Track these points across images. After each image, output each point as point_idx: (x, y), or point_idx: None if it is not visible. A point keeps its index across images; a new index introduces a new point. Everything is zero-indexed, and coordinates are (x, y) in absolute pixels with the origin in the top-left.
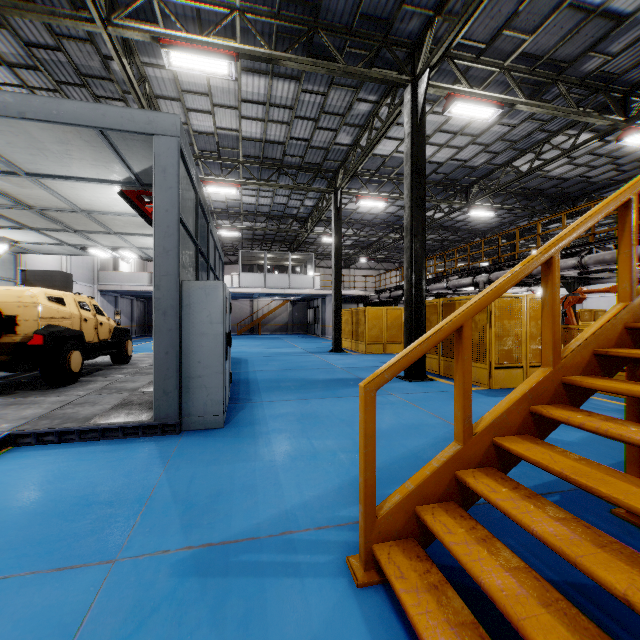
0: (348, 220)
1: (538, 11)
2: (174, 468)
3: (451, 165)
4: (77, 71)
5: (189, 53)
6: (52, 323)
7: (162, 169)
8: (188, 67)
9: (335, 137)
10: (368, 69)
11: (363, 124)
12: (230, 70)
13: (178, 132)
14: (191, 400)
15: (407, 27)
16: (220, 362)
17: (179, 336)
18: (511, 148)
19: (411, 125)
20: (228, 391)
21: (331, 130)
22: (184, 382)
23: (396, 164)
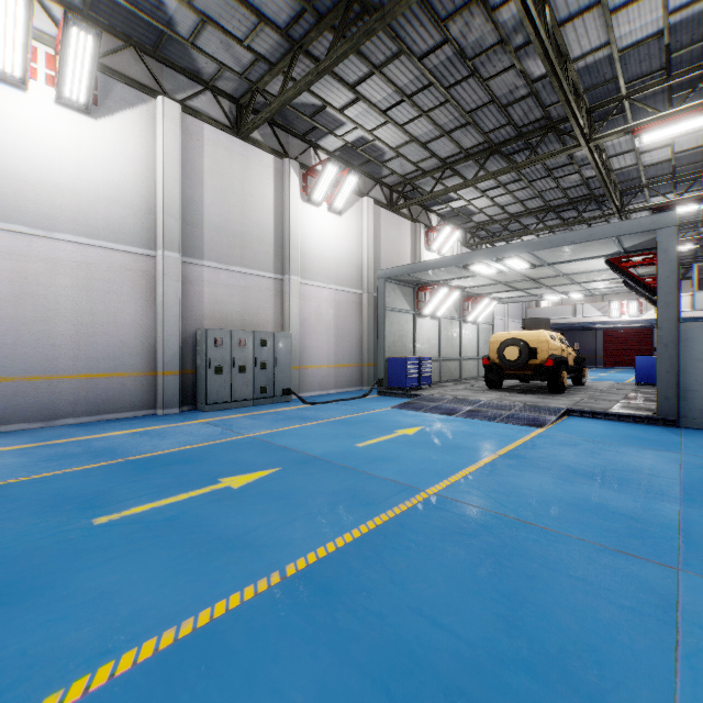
0: None
1: None
2: (687, 439)
3: None
4: (546, 170)
5: (662, 129)
6: (552, 352)
7: (662, 250)
8: (658, 137)
9: None
10: None
11: None
12: None
13: (676, 222)
14: (686, 406)
15: None
16: None
17: (676, 361)
18: None
19: None
20: None
21: None
22: (679, 393)
23: None
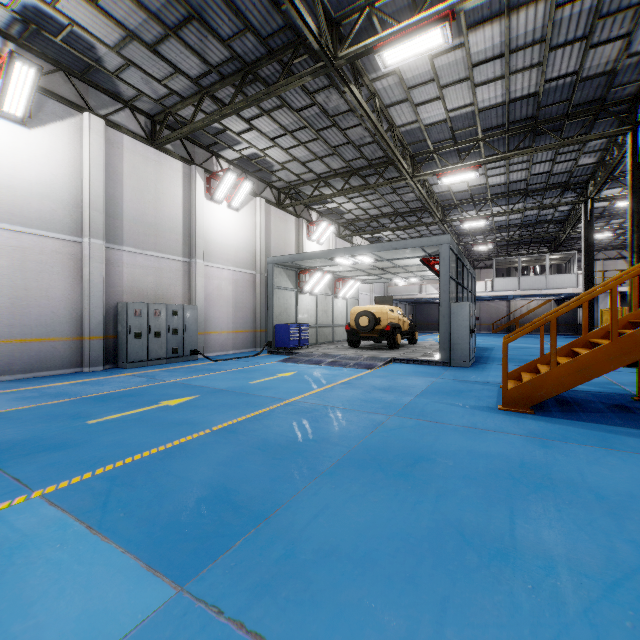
0: (621, 211)
1: None
2: (449, 371)
3: None
4: (392, 189)
5: (452, 177)
6: (390, 321)
7: (442, 258)
8: (451, 181)
9: (575, 163)
10: (583, 136)
11: (604, 147)
12: (476, 175)
13: (449, 242)
14: (454, 354)
15: (621, 93)
16: (467, 338)
17: (449, 326)
18: None
19: (629, 164)
20: (472, 355)
21: (569, 161)
22: (451, 346)
23: None
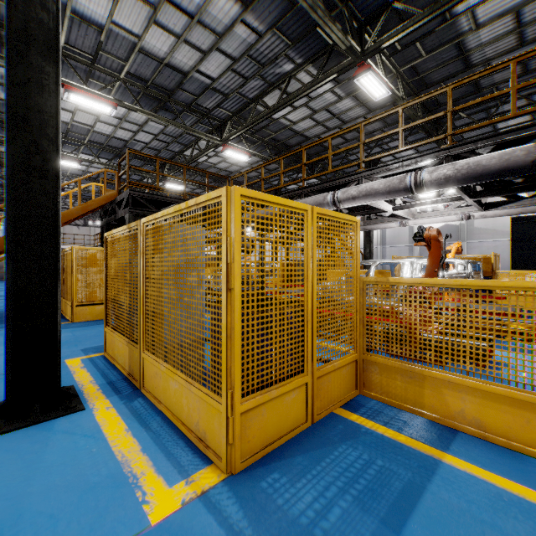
0: None
1: (81, 129)
2: None
3: (107, 175)
4: None
5: None
6: None
7: None
8: None
9: None
10: None
11: None
12: None
13: None
14: None
15: None
16: None
17: None
18: (135, 174)
19: None
20: None
21: None
22: None
23: (65, 169)
